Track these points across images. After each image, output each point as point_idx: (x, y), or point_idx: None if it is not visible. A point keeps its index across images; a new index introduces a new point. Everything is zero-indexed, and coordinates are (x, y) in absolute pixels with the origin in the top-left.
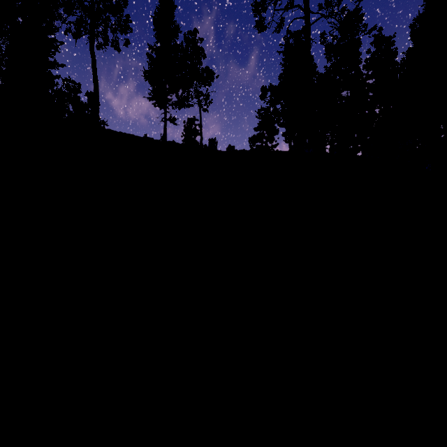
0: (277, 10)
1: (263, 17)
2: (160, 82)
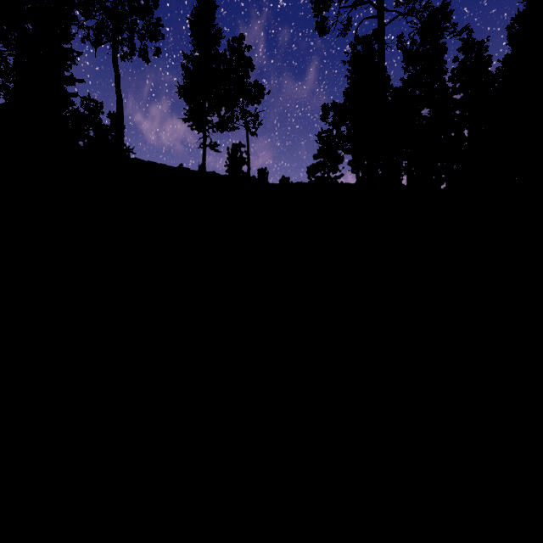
0: (343, 7)
1: (325, 17)
2: (198, 99)
